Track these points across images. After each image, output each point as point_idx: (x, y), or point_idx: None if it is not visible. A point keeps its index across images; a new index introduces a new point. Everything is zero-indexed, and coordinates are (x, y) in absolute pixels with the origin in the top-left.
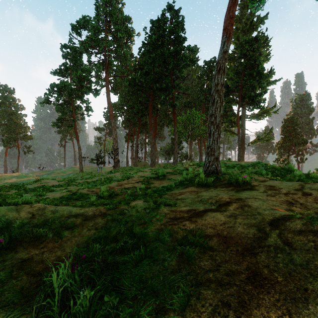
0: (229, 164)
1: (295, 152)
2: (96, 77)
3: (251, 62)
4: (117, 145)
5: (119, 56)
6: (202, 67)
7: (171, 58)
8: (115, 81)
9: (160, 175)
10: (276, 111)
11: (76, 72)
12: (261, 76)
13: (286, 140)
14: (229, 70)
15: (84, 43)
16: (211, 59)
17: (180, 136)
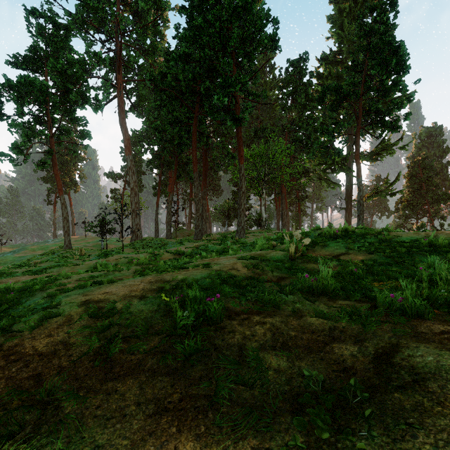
0: (402, 240)
1: (430, 214)
2: (103, 83)
3: (387, 39)
4: (136, 201)
5: (143, 48)
6: (284, 71)
7: (233, 19)
8: (136, 91)
9: (189, 320)
10: (404, 145)
11: (56, 62)
12: (401, 69)
13: (415, 195)
14: (329, 77)
15: (75, 14)
16: (300, 56)
17: (249, 185)
